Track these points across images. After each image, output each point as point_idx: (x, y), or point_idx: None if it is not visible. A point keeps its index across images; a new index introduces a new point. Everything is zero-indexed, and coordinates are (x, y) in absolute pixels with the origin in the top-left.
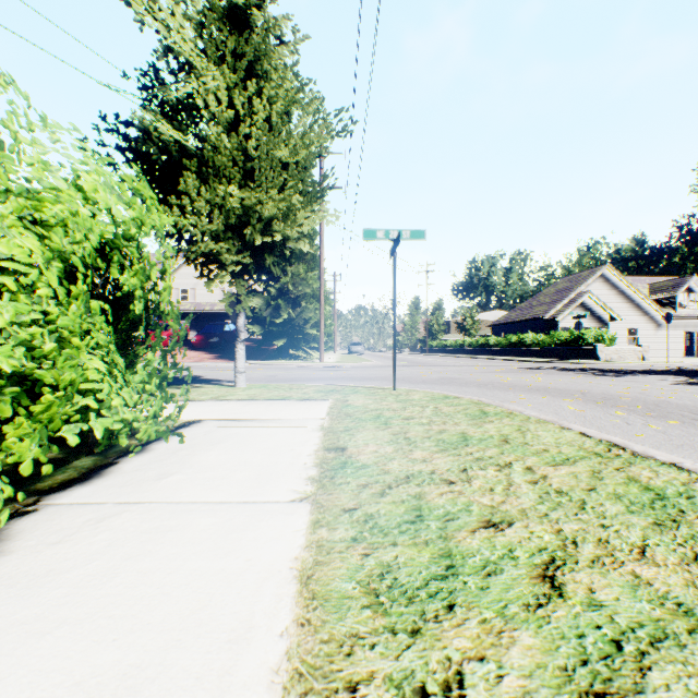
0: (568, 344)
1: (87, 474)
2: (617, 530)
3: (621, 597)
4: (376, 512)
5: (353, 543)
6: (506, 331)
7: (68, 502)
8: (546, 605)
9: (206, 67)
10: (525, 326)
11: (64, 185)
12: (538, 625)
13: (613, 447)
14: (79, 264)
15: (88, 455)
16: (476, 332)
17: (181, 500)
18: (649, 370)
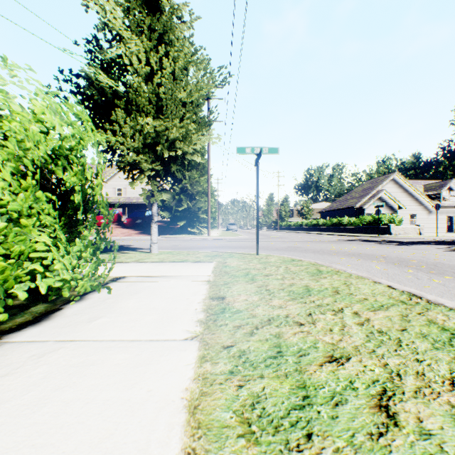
0: (371, 224)
1: (39, 318)
2: (429, 364)
3: (444, 426)
4: (247, 348)
5: (230, 376)
6: (330, 215)
7: (20, 340)
8: (386, 434)
9: (131, 37)
10: (342, 212)
11: (19, 108)
12: (382, 454)
13: (413, 297)
14: (27, 165)
15: (44, 302)
16: (310, 216)
17: (104, 338)
18: (425, 241)
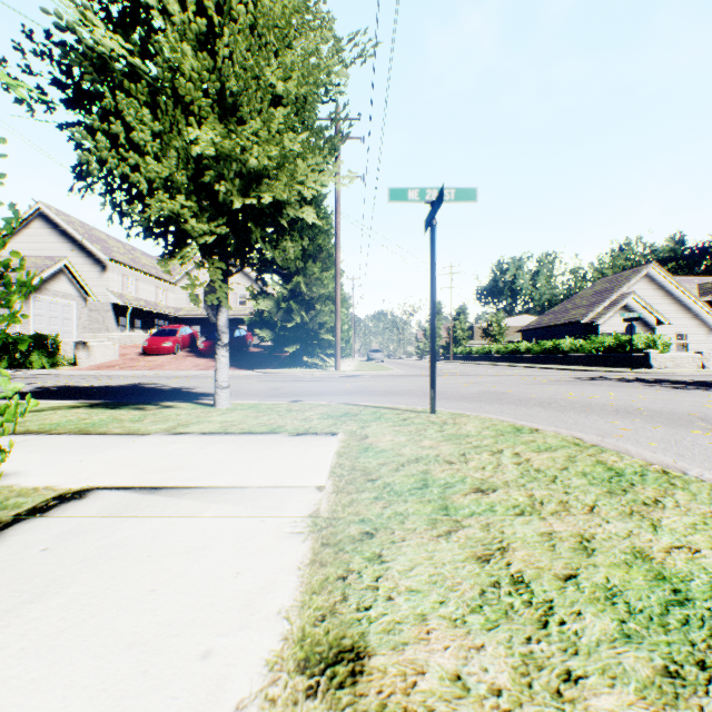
0: (613, 350)
1: None
2: None
3: None
4: None
5: None
6: (538, 336)
7: None
8: None
9: None
10: (559, 331)
11: None
12: None
13: None
14: None
15: None
16: (502, 338)
17: None
18: None
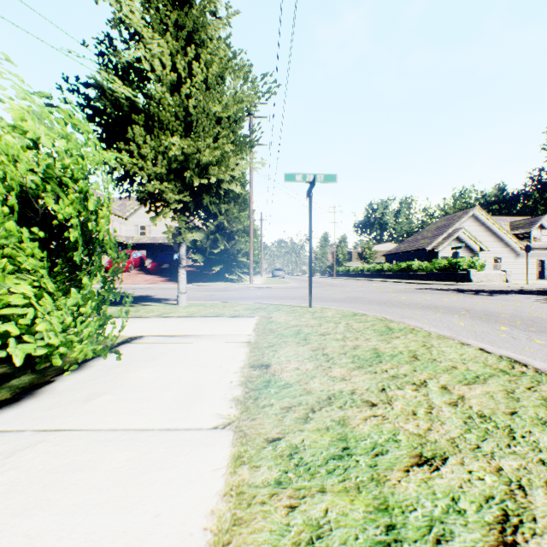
0: (447, 269)
1: (19, 395)
2: None
3: None
4: (301, 443)
5: (277, 489)
6: (397, 259)
7: None
8: None
9: (153, 36)
10: (412, 255)
11: None
12: None
13: (515, 364)
14: None
15: (33, 371)
16: (372, 260)
17: (102, 426)
18: (514, 290)
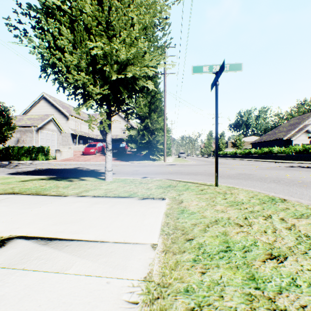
0: (301, 152)
1: None
2: None
3: None
4: None
5: None
6: (260, 146)
7: None
8: None
9: None
10: (271, 143)
11: None
12: None
13: None
14: None
15: None
16: (241, 147)
17: None
18: None
